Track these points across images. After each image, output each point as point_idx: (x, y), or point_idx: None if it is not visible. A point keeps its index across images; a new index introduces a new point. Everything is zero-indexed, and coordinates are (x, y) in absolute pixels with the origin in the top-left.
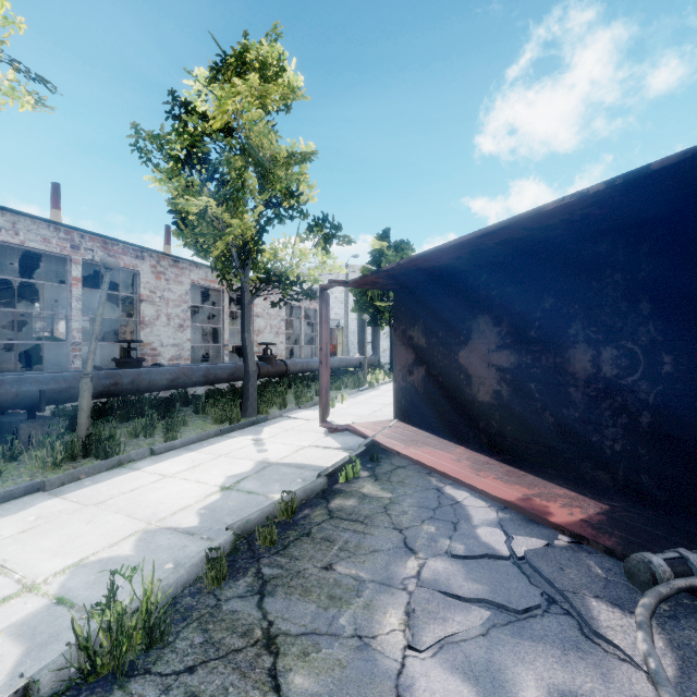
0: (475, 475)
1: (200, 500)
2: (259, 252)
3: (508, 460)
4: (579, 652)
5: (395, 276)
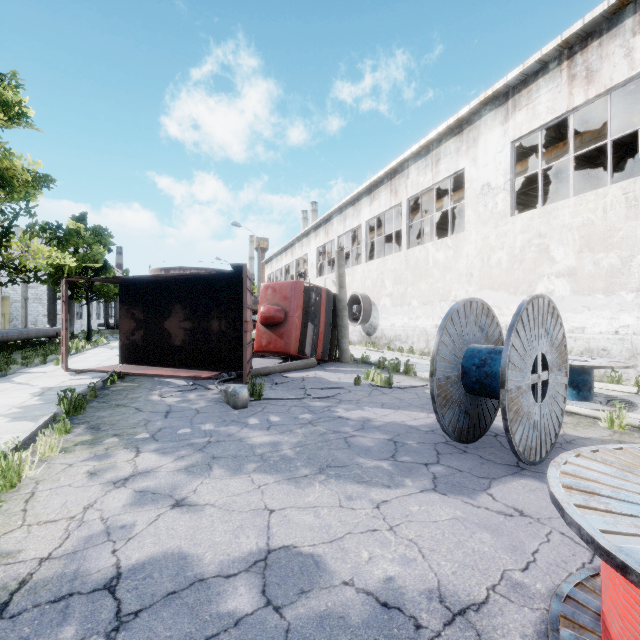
0: (175, 373)
1: (30, 399)
2: (3, 246)
3: (189, 368)
4: (204, 391)
5: (128, 280)
